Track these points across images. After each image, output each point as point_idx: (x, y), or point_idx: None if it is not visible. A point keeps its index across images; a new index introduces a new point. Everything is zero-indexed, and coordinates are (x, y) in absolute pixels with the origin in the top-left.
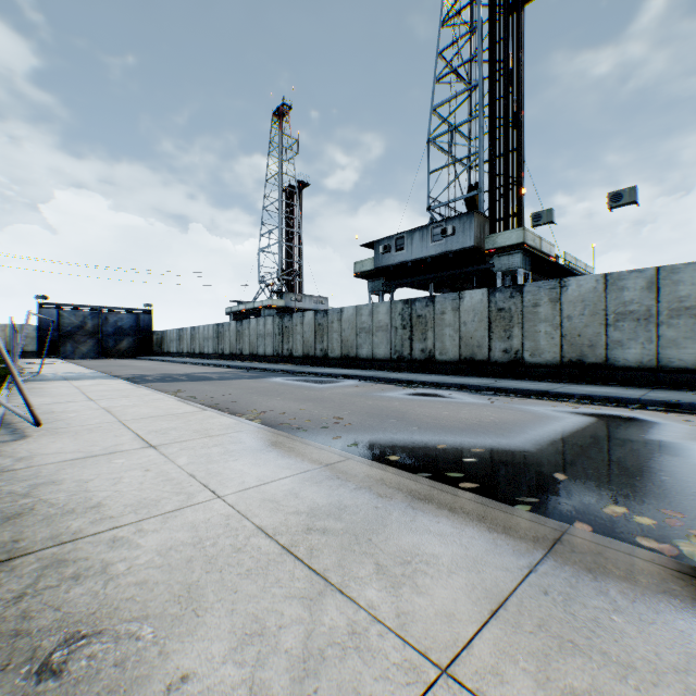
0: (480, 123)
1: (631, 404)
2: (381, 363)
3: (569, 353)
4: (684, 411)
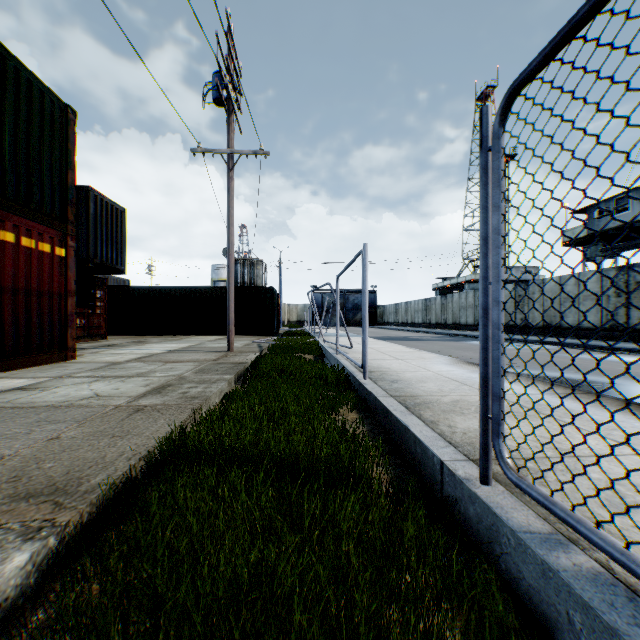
0: None
1: None
2: (587, 332)
3: None
4: None
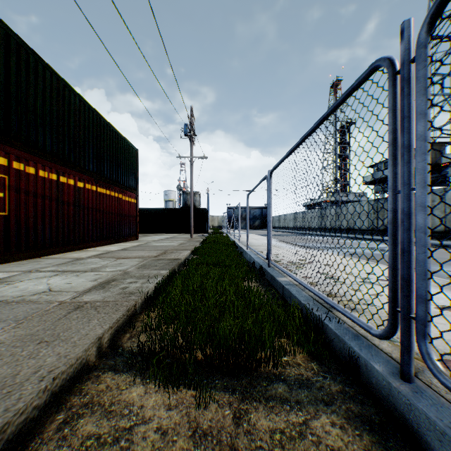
0: (450, 77)
1: (432, 246)
2: (363, 231)
3: (447, 226)
4: (447, 248)
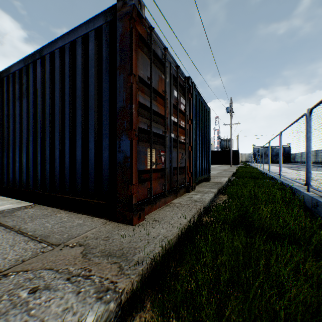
0: None
1: None
2: None
3: None
4: None
